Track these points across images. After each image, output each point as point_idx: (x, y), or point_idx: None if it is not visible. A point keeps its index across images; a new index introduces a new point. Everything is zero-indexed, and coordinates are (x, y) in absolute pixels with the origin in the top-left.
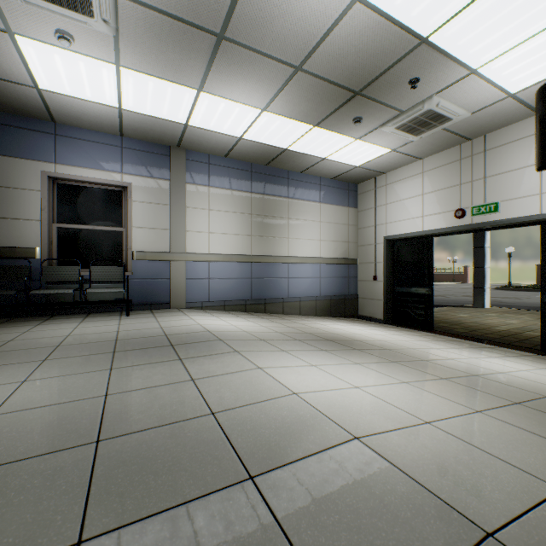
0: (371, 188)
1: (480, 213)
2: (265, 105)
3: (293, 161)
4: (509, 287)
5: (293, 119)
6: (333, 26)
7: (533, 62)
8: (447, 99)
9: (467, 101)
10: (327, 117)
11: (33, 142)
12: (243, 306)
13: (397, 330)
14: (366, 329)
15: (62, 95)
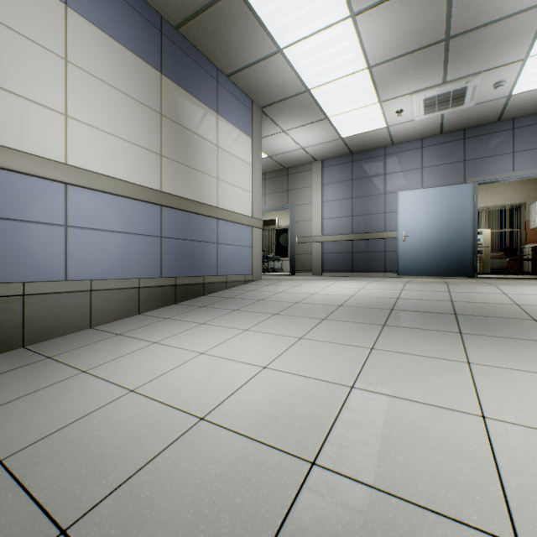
0: None
1: None
2: None
3: None
4: None
5: None
6: None
7: None
8: None
9: None
10: None
11: None
12: None
13: None
14: None
15: None
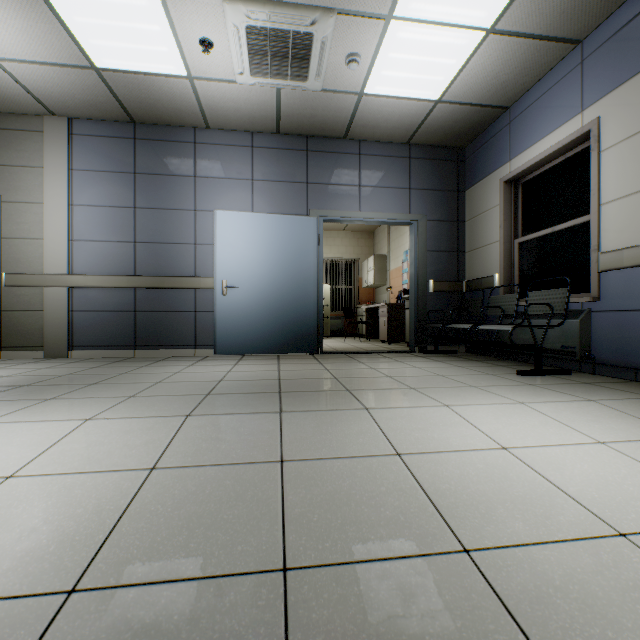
0: None
1: None
2: None
3: None
4: None
5: None
6: None
7: None
8: None
9: None
10: None
11: (495, 149)
12: None
13: None
14: None
15: (451, 86)
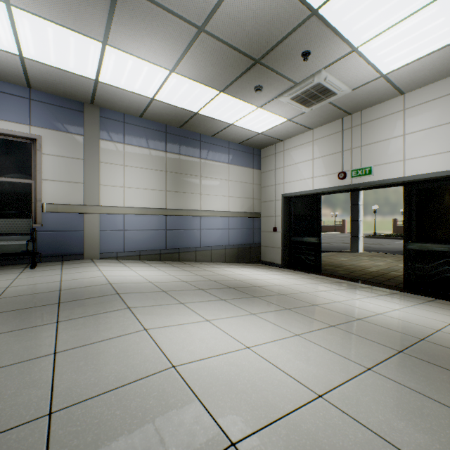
0: (272, 153)
1: (358, 175)
2: (173, 66)
3: (204, 125)
4: (375, 235)
5: (201, 83)
6: None
7: (402, 45)
8: (333, 74)
9: (349, 77)
10: (231, 83)
11: None
12: (158, 255)
13: (292, 274)
14: (266, 274)
15: None
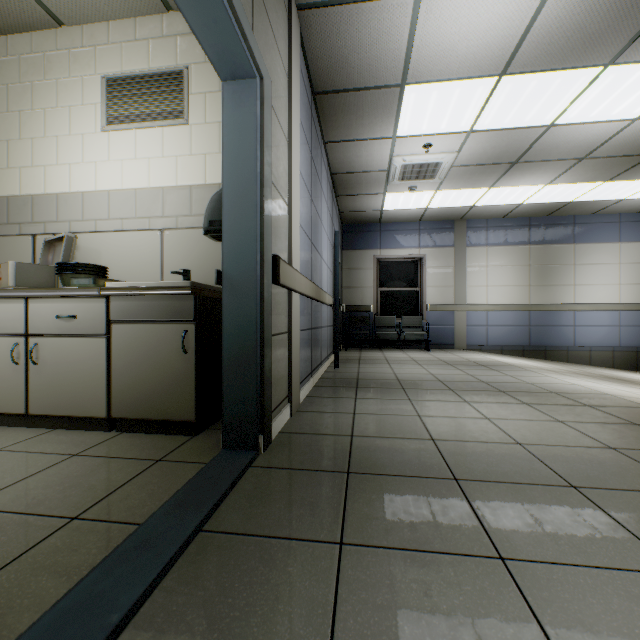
0: None
1: None
2: (548, 182)
3: (580, 208)
4: None
5: (579, 183)
6: (615, 133)
7: None
8: None
9: None
10: (619, 174)
11: (368, 238)
12: (520, 352)
13: None
14: None
15: (393, 210)
